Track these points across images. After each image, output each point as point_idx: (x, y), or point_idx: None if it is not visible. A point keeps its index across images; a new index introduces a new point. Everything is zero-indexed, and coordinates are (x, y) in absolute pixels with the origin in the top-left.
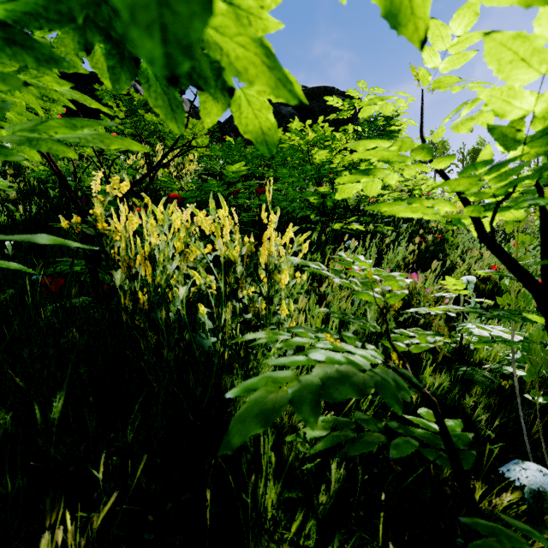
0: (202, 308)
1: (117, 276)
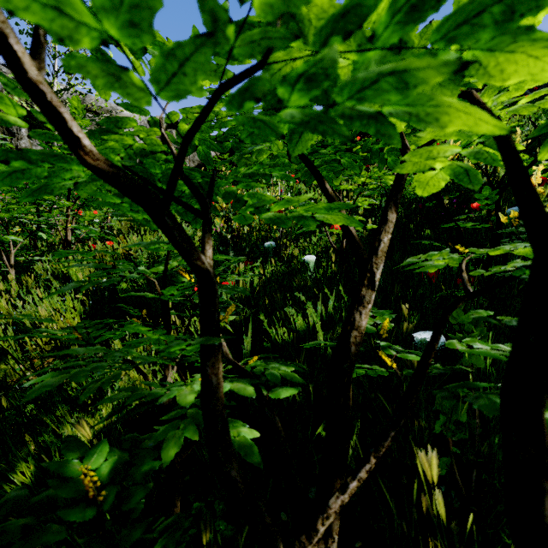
0: None
1: None
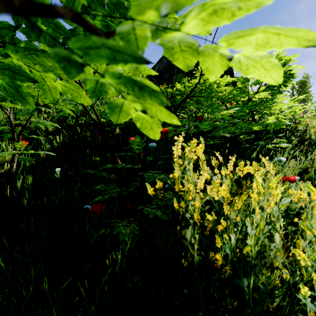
0: (302, 288)
1: (186, 233)
